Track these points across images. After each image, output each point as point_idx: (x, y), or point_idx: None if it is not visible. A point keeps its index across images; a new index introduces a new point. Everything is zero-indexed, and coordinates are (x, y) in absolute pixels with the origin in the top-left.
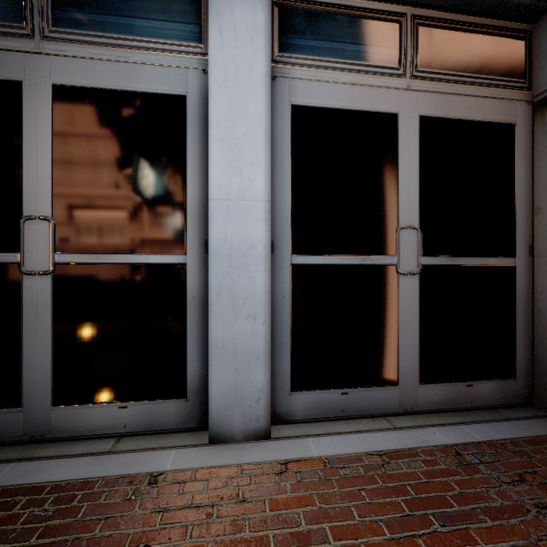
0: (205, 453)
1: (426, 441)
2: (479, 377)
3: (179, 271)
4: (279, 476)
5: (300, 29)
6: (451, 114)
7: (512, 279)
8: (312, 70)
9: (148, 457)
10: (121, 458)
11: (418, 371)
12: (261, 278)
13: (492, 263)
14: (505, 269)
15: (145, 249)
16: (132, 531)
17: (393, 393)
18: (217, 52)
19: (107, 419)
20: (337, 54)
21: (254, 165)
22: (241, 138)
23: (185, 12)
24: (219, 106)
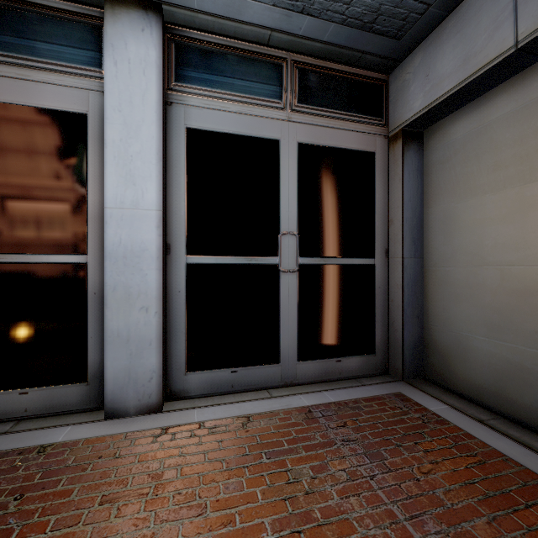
0: (98, 426)
1: (290, 405)
2: (347, 354)
3: (80, 269)
4: (157, 438)
5: (194, 63)
6: (324, 143)
7: (372, 276)
8: (205, 99)
9: (43, 434)
10: (17, 436)
11: (296, 351)
12: (154, 275)
13: (357, 263)
14: (367, 268)
15: (46, 250)
16: (11, 486)
17: (276, 370)
18: (112, 81)
19: (7, 405)
20: (227, 87)
21: (147, 179)
22: (135, 155)
23: (86, 40)
24: (114, 127)
